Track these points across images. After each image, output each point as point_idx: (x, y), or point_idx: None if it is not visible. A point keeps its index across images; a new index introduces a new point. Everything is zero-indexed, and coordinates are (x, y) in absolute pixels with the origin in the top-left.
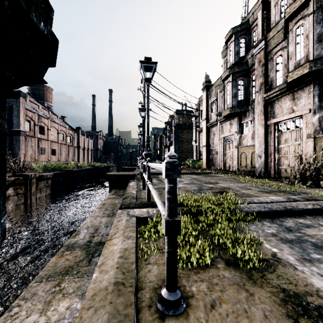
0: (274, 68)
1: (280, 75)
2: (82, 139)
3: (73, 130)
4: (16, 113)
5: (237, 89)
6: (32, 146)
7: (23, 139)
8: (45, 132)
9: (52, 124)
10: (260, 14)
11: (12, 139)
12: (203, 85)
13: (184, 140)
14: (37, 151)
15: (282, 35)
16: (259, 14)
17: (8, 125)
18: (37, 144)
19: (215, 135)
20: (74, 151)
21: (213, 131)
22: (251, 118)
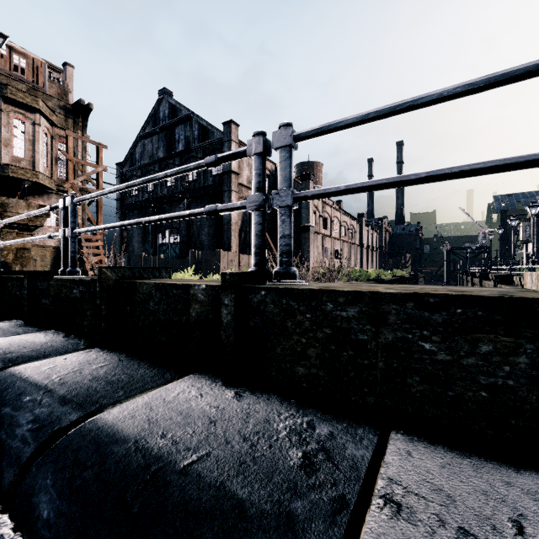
0: None
1: None
2: (365, 232)
3: (355, 220)
4: (305, 203)
5: None
6: (317, 246)
7: (311, 236)
8: (328, 226)
9: (335, 214)
10: None
11: (300, 238)
12: None
13: None
14: (321, 252)
15: None
16: None
17: (296, 220)
18: (321, 243)
19: None
20: (356, 251)
21: None
22: None
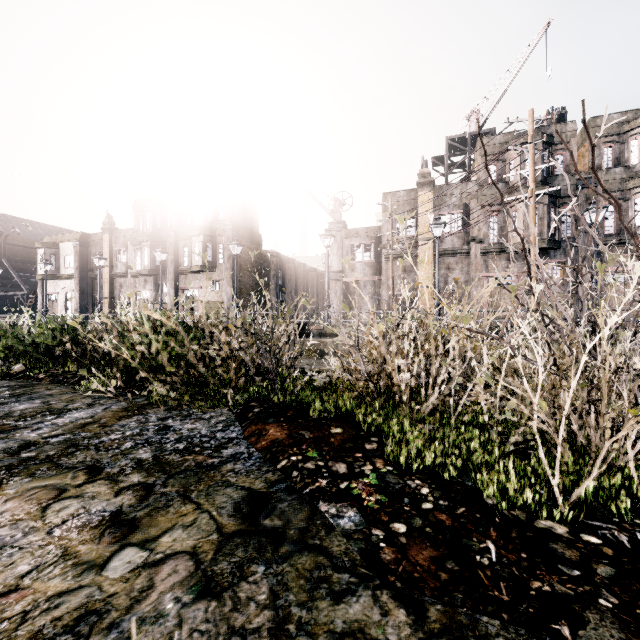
0: (602, 214)
1: (610, 224)
2: None
3: None
4: None
5: (550, 217)
6: None
7: None
8: None
9: None
10: (576, 142)
11: None
12: (422, 176)
13: (244, 265)
14: None
15: (619, 186)
16: (573, 141)
17: None
18: None
19: (453, 270)
20: None
21: (448, 263)
22: (562, 260)
